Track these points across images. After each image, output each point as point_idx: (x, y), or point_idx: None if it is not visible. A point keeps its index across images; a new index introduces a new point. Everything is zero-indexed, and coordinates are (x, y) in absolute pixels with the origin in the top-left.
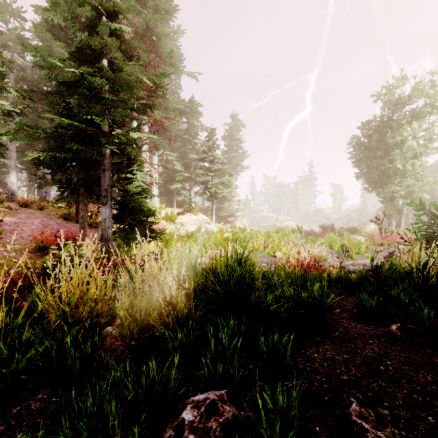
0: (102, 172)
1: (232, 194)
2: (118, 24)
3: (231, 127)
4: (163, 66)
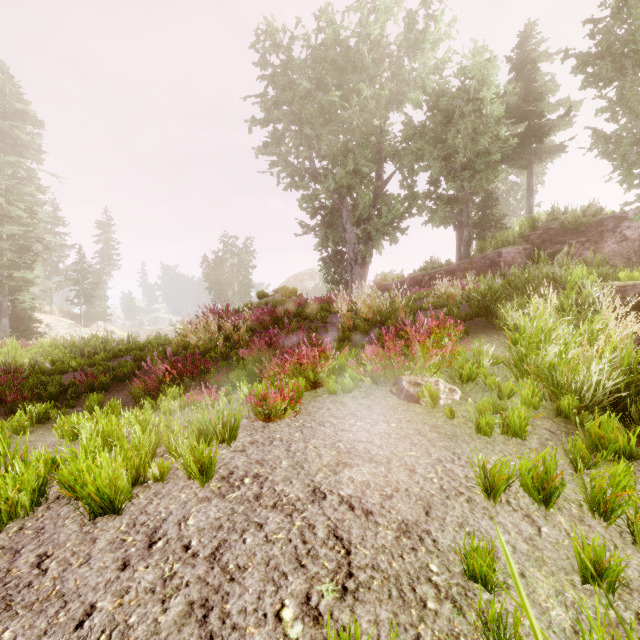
0: (4, 297)
1: (104, 298)
2: (15, 208)
3: (104, 225)
4: (36, 206)
